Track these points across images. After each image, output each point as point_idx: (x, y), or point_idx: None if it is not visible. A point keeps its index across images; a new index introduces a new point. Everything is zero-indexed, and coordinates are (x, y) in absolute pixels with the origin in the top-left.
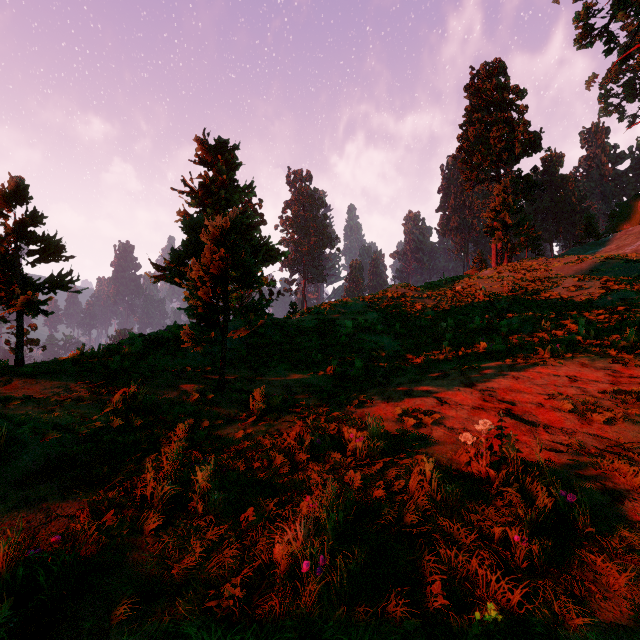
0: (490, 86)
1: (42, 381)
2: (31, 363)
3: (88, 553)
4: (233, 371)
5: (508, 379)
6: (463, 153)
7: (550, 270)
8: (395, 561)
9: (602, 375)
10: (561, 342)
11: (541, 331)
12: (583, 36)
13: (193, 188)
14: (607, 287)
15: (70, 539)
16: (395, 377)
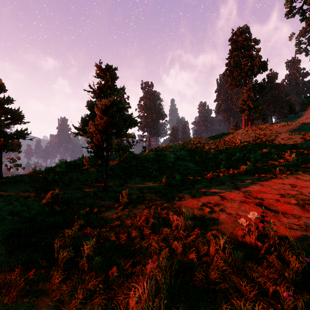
0: (242, 38)
1: (10, 186)
2: (7, 176)
3: (14, 296)
4: (112, 181)
5: (257, 186)
6: (228, 72)
7: (273, 129)
8: (205, 306)
9: (309, 184)
10: (283, 166)
11: (271, 160)
12: (289, 12)
13: (94, 89)
14: (304, 138)
15: (5, 286)
16: (196, 184)
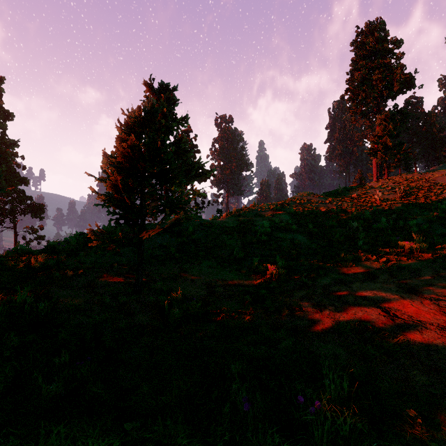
0: (372, 39)
1: None
2: None
3: None
4: (159, 267)
5: None
6: (350, 93)
7: (431, 180)
8: None
9: None
10: None
11: None
12: None
13: None
14: None
15: None
16: (318, 276)
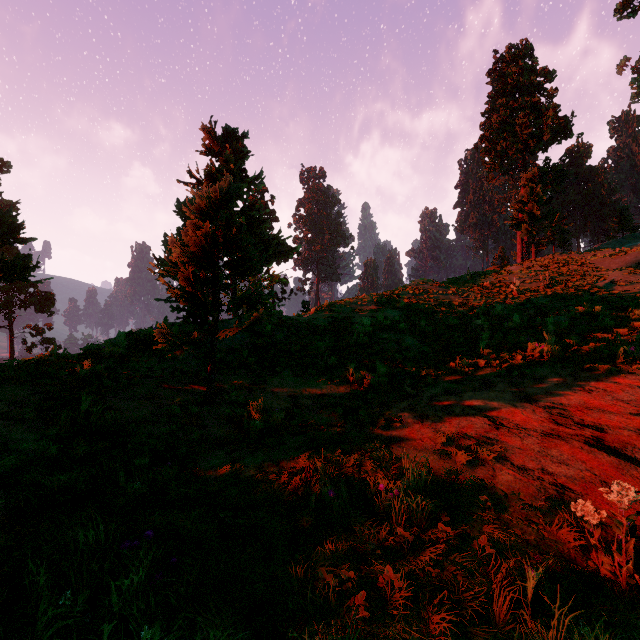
0: (516, 69)
1: None
2: None
3: None
4: (231, 377)
5: (577, 392)
6: (486, 142)
7: (588, 264)
8: None
9: None
10: (629, 344)
11: (598, 330)
12: (625, 5)
13: (199, 179)
14: None
15: None
16: (426, 386)
